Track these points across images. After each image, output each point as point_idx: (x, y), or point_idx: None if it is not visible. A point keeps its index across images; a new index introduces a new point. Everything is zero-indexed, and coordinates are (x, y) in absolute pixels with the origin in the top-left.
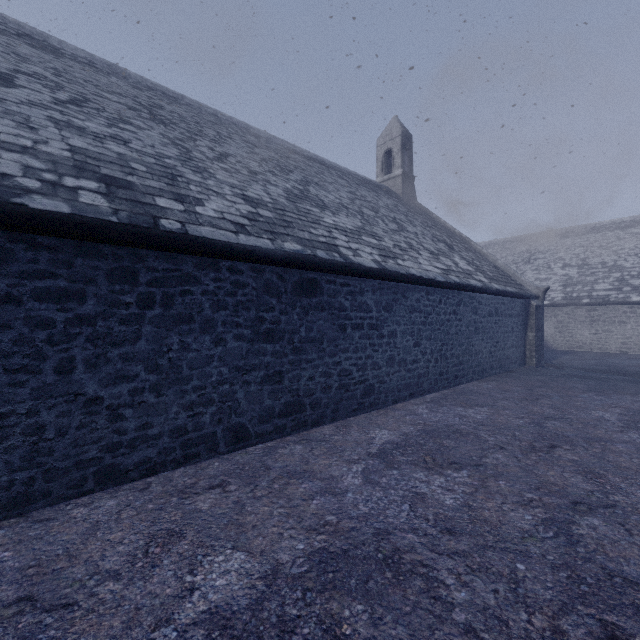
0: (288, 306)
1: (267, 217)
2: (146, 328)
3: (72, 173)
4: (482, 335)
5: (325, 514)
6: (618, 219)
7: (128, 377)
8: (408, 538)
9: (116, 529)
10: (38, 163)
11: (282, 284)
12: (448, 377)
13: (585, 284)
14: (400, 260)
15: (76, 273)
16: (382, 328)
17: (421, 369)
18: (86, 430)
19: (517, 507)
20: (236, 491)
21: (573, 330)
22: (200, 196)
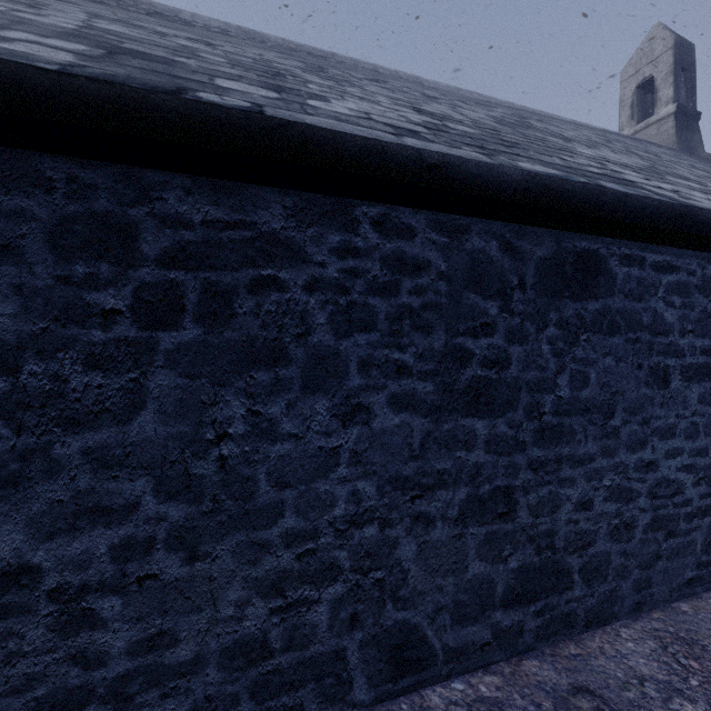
0: (527, 321)
1: (465, 131)
2: (158, 378)
3: (43, 33)
4: None
5: None
6: None
7: (109, 510)
8: None
9: None
10: None
11: (512, 264)
12: None
13: None
14: None
15: None
16: None
17: None
18: None
19: None
20: None
21: None
22: (324, 94)
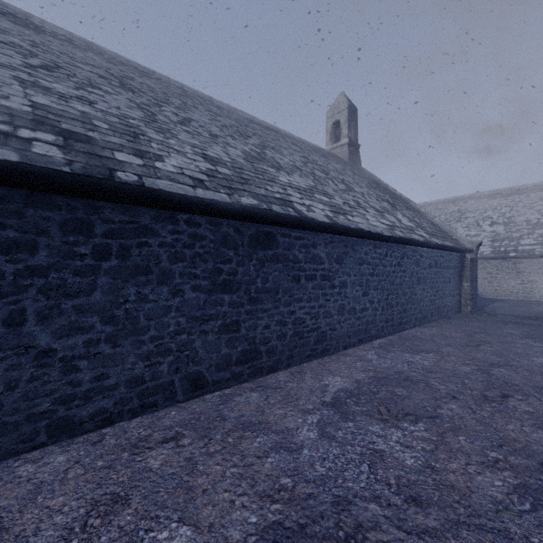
0: (245, 258)
1: (225, 174)
2: (102, 279)
3: (29, 126)
4: (423, 285)
5: (280, 476)
6: (540, 182)
7: (83, 328)
8: (370, 509)
9: (59, 492)
10: None
11: (239, 237)
12: (393, 324)
13: (511, 239)
14: (350, 216)
15: (27, 224)
16: (333, 279)
17: (369, 317)
18: (38, 383)
19: (483, 469)
20: (189, 445)
21: (501, 280)
22: (161, 153)
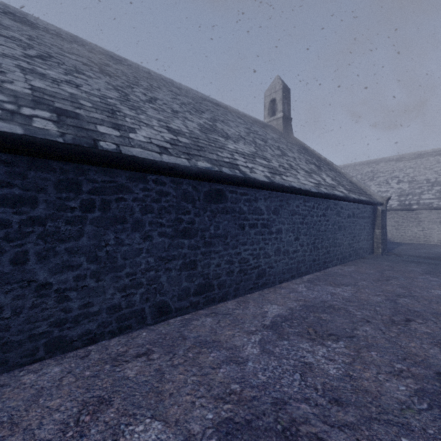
0: (200, 210)
1: (185, 143)
2: (88, 227)
3: (30, 105)
4: (343, 232)
5: (230, 383)
6: (438, 148)
7: (73, 266)
8: (302, 408)
9: (56, 396)
10: (2, 96)
11: (196, 193)
12: (319, 263)
13: (414, 195)
14: (284, 176)
15: (29, 183)
16: (271, 227)
17: (300, 257)
18: (37, 309)
19: (391, 377)
20: (158, 359)
21: (406, 228)
22: (133, 126)
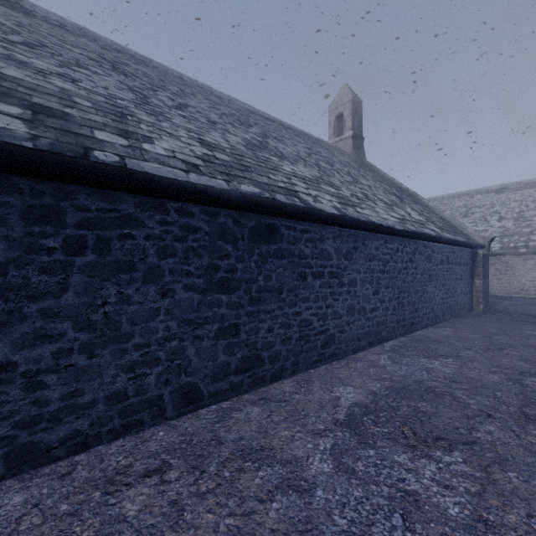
0: (245, 253)
1: (224, 160)
2: (75, 278)
3: None
4: (435, 282)
5: (289, 532)
6: None
7: (51, 336)
8: None
9: None
10: None
11: (238, 229)
12: (405, 324)
13: (521, 235)
14: (359, 208)
15: None
16: (342, 276)
17: (380, 317)
18: None
19: None
20: (176, 481)
21: (510, 277)
22: (150, 135)
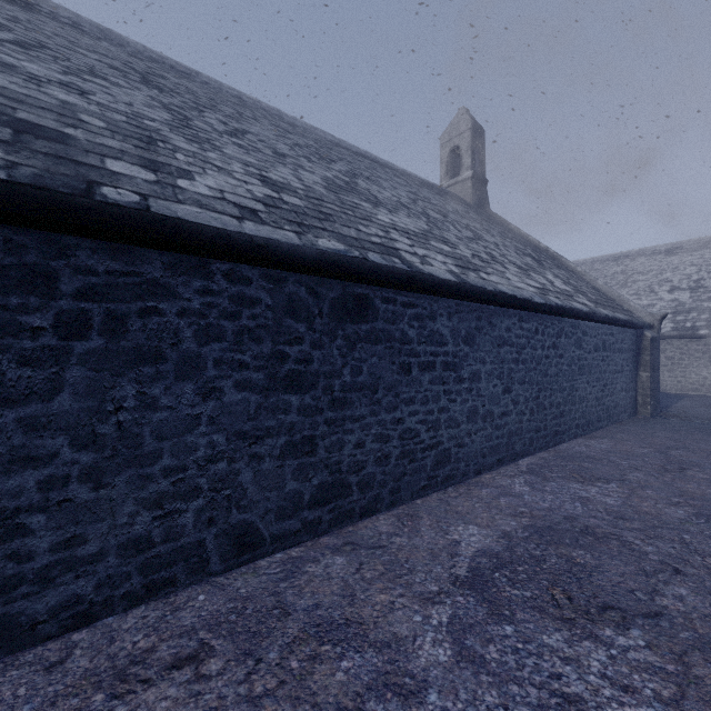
0: (324, 336)
1: (295, 205)
2: (73, 372)
3: None
4: (587, 376)
5: None
6: None
7: (36, 458)
8: None
9: None
10: None
11: (315, 302)
12: (546, 434)
13: (701, 311)
14: (483, 273)
15: None
16: (461, 368)
17: (512, 424)
18: None
19: None
20: (219, 677)
21: (686, 368)
22: (190, 168)
